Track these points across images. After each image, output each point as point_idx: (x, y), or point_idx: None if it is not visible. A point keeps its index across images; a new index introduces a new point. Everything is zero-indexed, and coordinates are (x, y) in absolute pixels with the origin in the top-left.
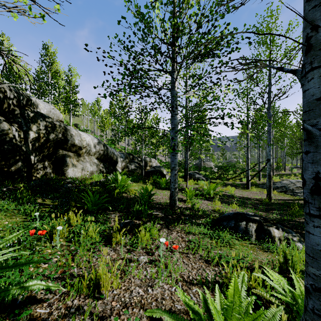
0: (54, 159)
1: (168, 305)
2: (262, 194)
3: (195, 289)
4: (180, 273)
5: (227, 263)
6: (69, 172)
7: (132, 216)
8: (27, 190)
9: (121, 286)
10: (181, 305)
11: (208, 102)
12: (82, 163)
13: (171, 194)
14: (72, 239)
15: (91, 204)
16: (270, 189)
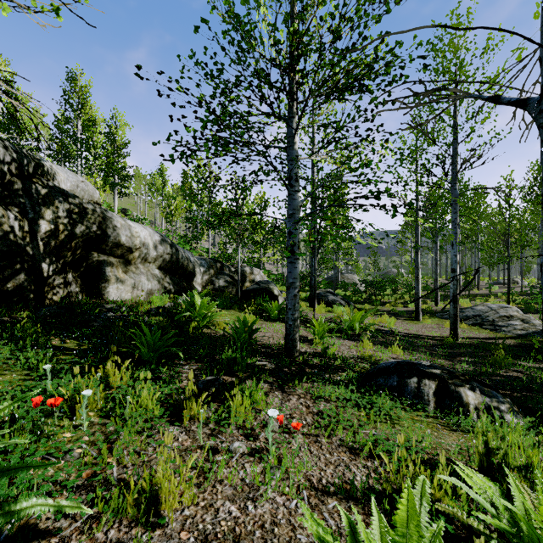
0: (85, 269)
1: (285, 535)
2: (442, 328)
3: (333, 503)
4: (306, 473)
5: (387, 453)
6: (110, 291)
7: (219, 370)
8: (33, 324)
9: (197, 501)
10: (308, 535)
11: (352, 170)
12: (133, 276)
13: (288, 329)
14: (112, 412)
15: (147, 348)
16: (455, 320)
